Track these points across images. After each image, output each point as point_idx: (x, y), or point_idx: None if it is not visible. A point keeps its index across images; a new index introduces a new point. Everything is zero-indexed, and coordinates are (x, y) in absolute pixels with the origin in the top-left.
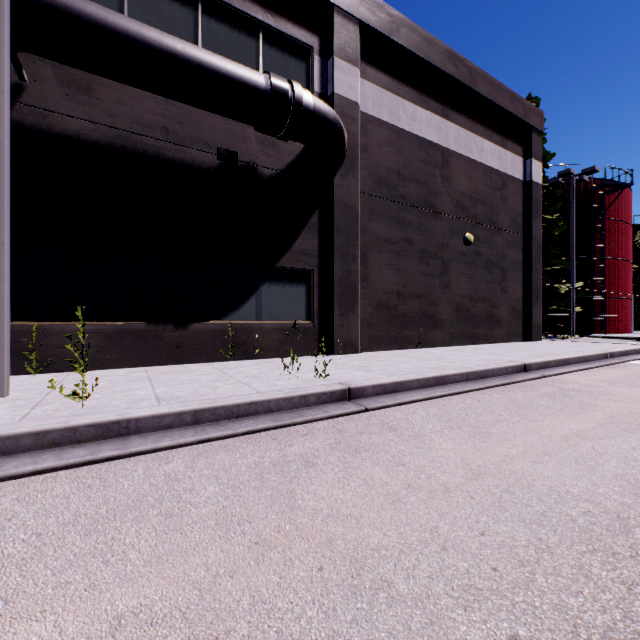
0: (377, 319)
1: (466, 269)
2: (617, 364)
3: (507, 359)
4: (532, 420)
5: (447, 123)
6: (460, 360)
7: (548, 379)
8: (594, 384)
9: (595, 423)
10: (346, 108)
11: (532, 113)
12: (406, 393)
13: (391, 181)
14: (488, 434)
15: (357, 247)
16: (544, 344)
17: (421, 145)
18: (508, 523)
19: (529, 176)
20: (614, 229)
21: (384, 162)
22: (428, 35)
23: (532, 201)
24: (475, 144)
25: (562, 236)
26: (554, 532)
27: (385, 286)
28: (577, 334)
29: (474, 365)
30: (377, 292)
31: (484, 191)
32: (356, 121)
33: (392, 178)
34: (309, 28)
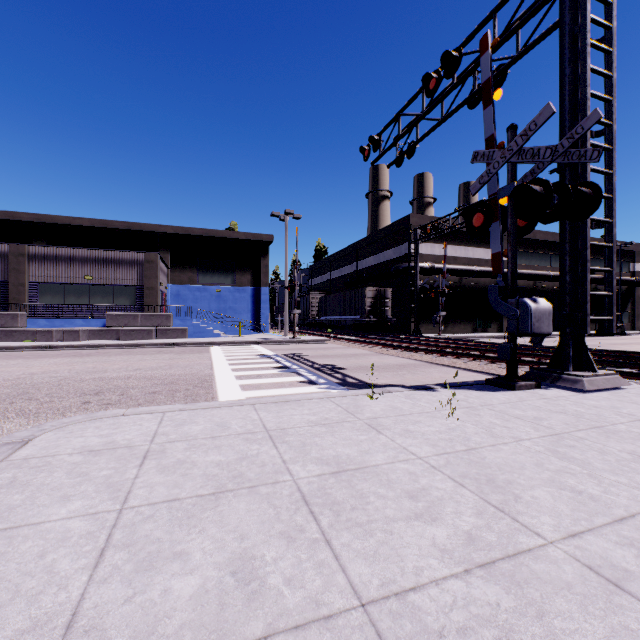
0: None
1: None
2: None
3: None
4: None
5: None
6: None
7: None
8: None
9: None
10: (637, 273)
11: None
12: None
13: None
14: None
15: (639, 305)
16: None
17: None
18: None
19: None
20: None
21: None
22: None
23: None
24: None
25: None
26: None
27: None
28: None
29: None
30: None
31: None
32: (639, 276)
33: None
34: (629, 257)
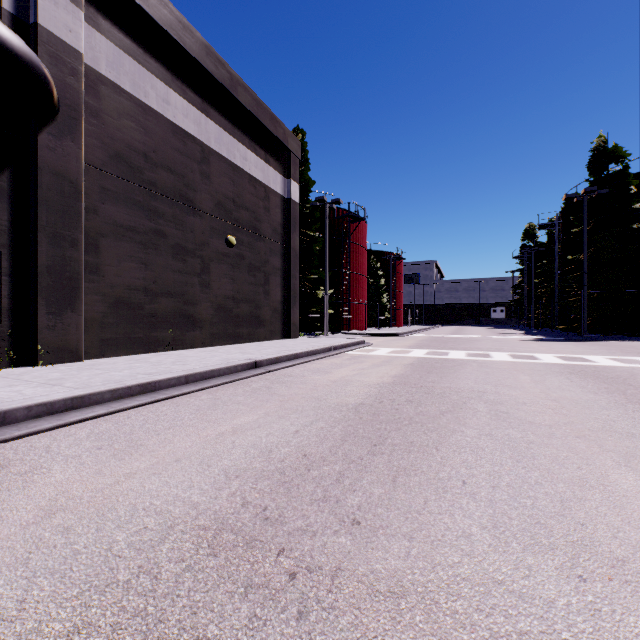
0: (115, 319)
1: (229, 270)
2: (335, 355)
3: (247, 357)
4: (209, 420)
5: (208, 120)
6: (199, 361)
7: (271, 373)
8: (302, 374)
9: (264, 413)
10: (61, 51)
11: (291, 139)
12: (89, 409)
13: (136, 162)
14: (139, 447)
15: (80, 230)
16: (297, 341)
17: (177, 133)
18: (2, 588)
19: (289, 194)
20: (356, 251)
21: (125, 137)
22: (183, 19)
23: (291, 216)
24: (239, 151)
25: (323, 251)
26: (61, 579)
27: (127, 281)
28: (333, 331)
29: (205, 366)
30: (115, 287)
31: (248, 198)
32: (78, 74)
33: (137, 159)
34: None
